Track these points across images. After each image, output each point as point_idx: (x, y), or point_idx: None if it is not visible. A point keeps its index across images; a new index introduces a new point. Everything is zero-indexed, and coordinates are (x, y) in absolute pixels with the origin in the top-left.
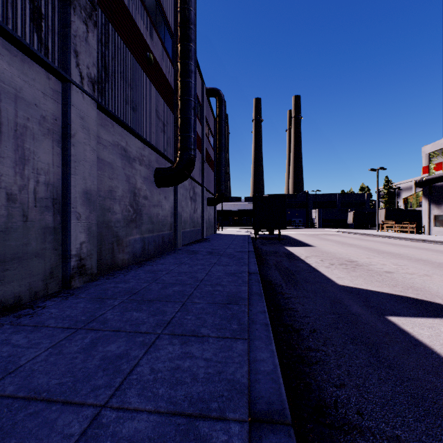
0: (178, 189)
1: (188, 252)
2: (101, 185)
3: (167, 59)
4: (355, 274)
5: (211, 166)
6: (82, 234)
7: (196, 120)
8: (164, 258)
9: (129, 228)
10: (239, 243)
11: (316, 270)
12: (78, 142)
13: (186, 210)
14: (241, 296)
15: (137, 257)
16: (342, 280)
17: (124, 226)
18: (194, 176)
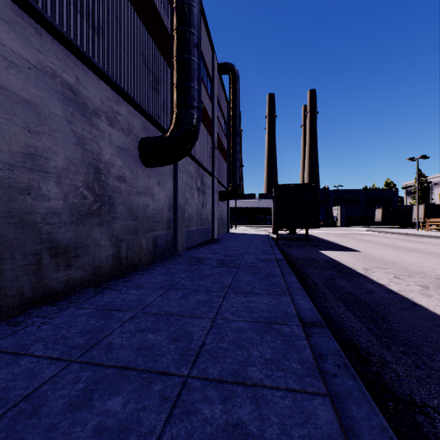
0: (180, 174)
1: (190, 260)
2: None
3: None
4: None
5: (223, 155)
6: None
7: (206, 95)
8: (150, 273)
9: (83, 225)
10: (259, 245)
11: (415, 304)
12: None
13: (191, 204)
14: None
15: (103, 272)
16: None
17: (72, 222)
18: (203, 162)
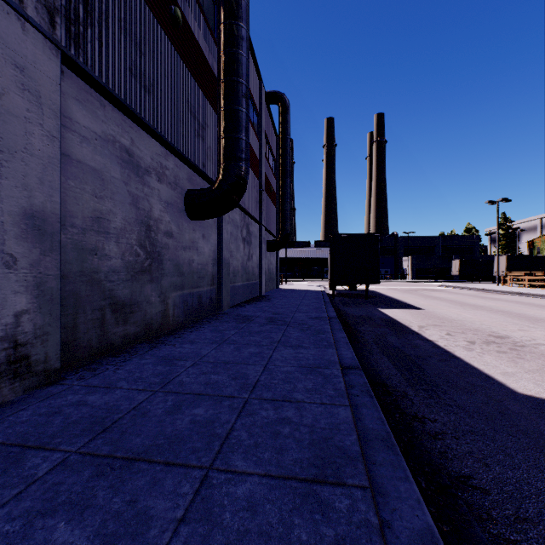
0: (224, 224)
1: (237, 318)
2: (76, 207)
3: (207, 31)
4: (530, 366)
5: (272, 198)
6: (21, 296)
7: (252, 132)
8: (198, 330)
9: (136, 282)
10: (311, 303)
11: (453, 356)
12: (9, 114)
13: (236, 256)
14: (345, 446)
15: (153, 329)
16: (519, 382)
17: (128, 280)
18: (249, 209)
